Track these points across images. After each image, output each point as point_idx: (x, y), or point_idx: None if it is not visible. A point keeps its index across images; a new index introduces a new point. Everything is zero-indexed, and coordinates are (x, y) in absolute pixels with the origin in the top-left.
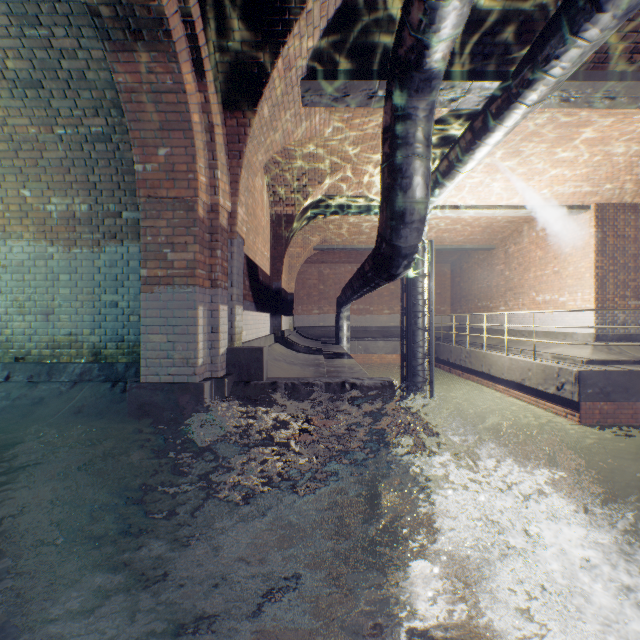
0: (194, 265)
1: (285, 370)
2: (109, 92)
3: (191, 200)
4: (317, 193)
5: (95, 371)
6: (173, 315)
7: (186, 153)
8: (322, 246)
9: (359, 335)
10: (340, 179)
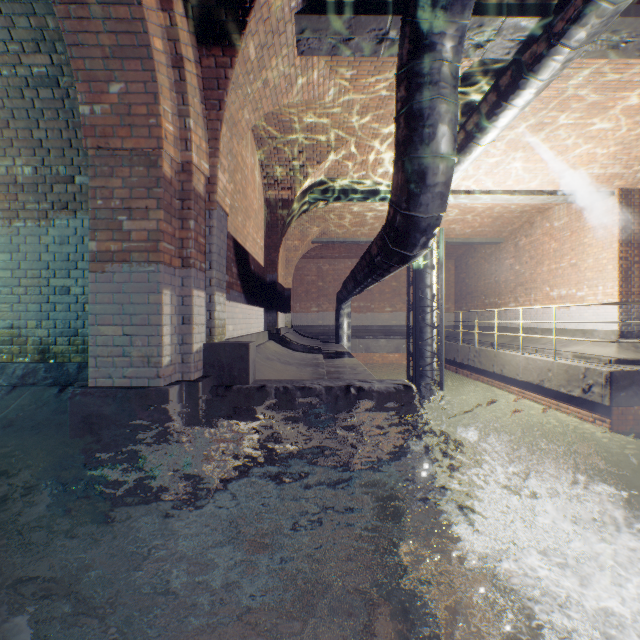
0: (157, 237)
1: (278, 371)
2: (51, 19)
3: (153, 153)
4: (316, 175)
5: (40, 372)
6: (130, 301)
7: (145, 90)
8: (321, 239)
9: (360, 334)
10: (341, 159)
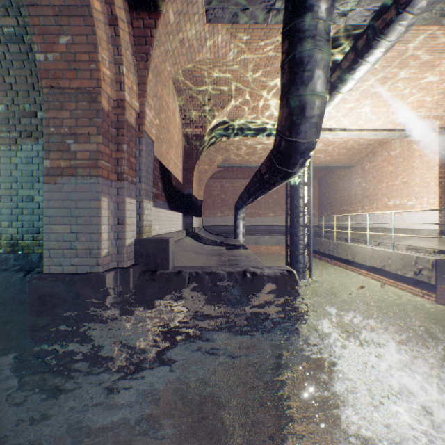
0: (97, 156)
1: (192, 259)
2: None
3: (94, 91)
4: (220, 117)
5: (11, 261)
6: (76, 206)
7: (87, 42)
8: (224, 164)
9: (251, 232)
10: (238, 105)
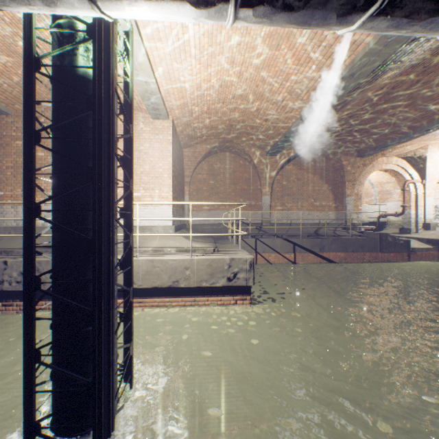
0: None
1: None
2: None
3: None
4: None
5: None
6: None
7: None
8: None
9: None
10: None
